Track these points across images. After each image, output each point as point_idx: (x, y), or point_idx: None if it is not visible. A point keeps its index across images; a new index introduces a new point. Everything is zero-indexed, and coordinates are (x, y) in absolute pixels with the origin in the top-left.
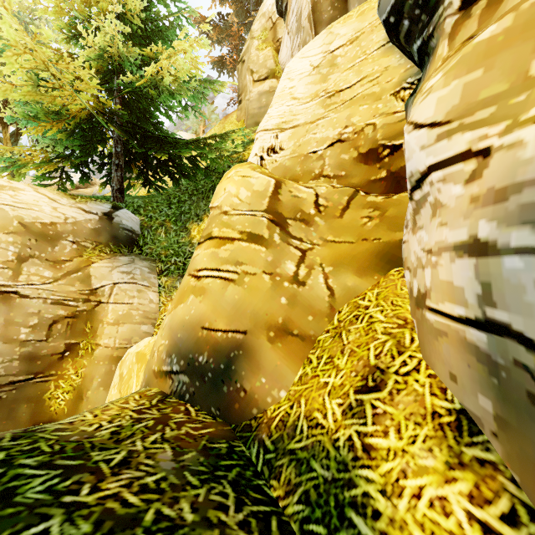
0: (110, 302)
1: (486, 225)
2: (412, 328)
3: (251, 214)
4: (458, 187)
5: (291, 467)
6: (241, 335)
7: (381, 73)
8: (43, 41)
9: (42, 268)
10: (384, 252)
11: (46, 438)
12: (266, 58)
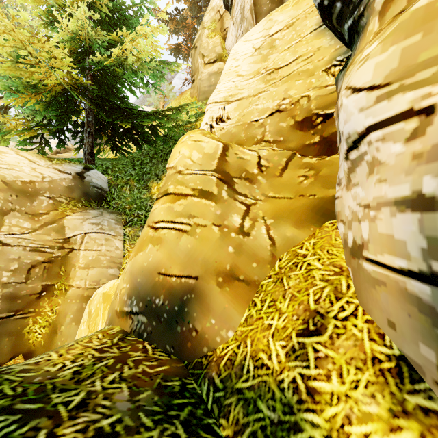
0: (81, 249)
1: (432, 180)
2: (348, 276)
3: (202, 173)
4: (398, 145)
5: (239, 407)
6: (193, 280)
7: (314, 52)
8: (21, 23)
9: (22, 220)
10: (318, 207)
11: (10, 380)
12: (215, 44)
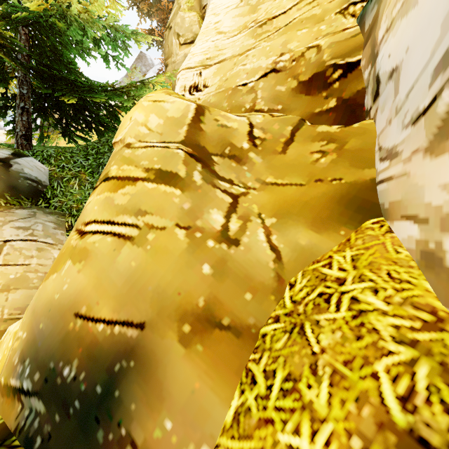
0: None
1: None
2: None
3: (162, 146)
4: None
5: None
6: (134, 331)
7: None
8: None
9: None
10: (349, 197)
11: None
12: (191, 22)
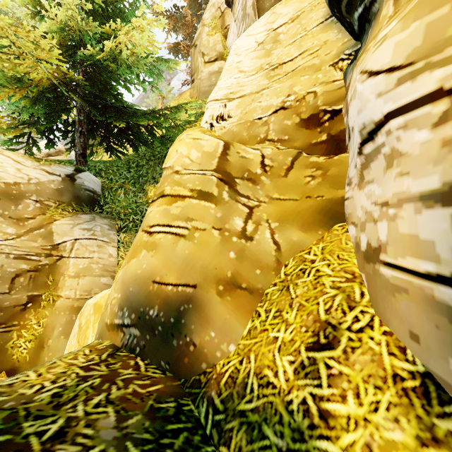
0: (71, 256)
1: None
2: (361, 282)
3: (201, 173)
4: (423, 132)
5: (241, 432)
6: (190, 289)
7: (320, 46)
8: (3, 8)
9: (5, 225)
10: (327, 209)
11: None
12: (215, 42)
